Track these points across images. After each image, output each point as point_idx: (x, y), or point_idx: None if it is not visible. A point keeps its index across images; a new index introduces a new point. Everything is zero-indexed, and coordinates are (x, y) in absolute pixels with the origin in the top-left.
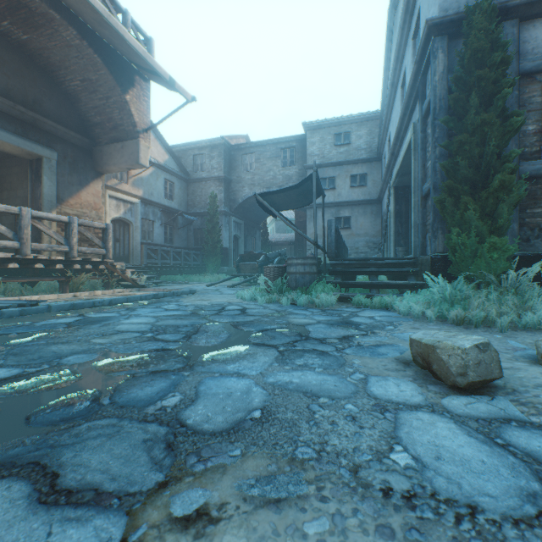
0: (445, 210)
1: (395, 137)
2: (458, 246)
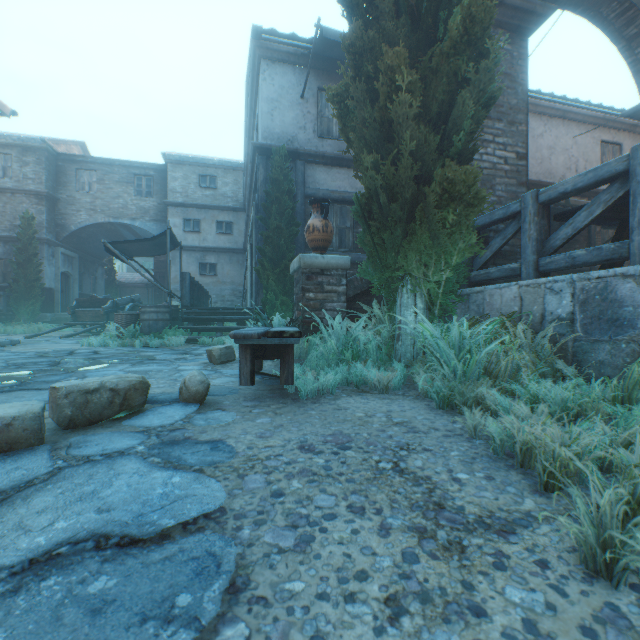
0: (261, 277)
1: (248, 204)
2: (267, 302)
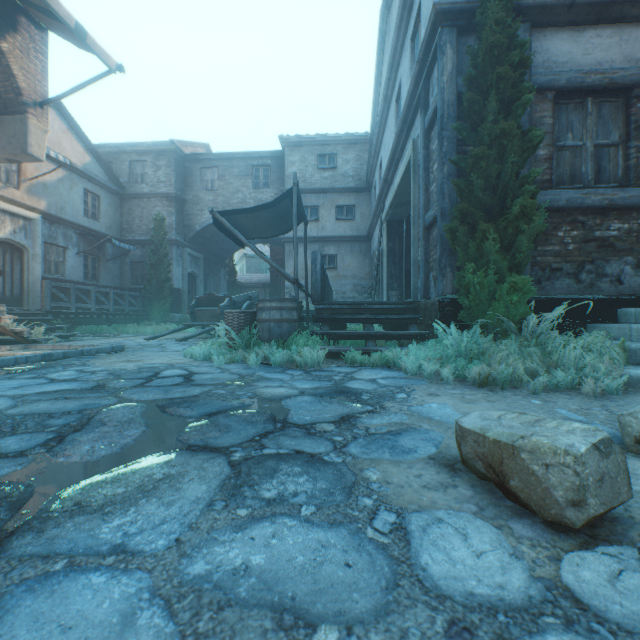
0: (458, 241)
1: (390, 159)
2: (473, 286)
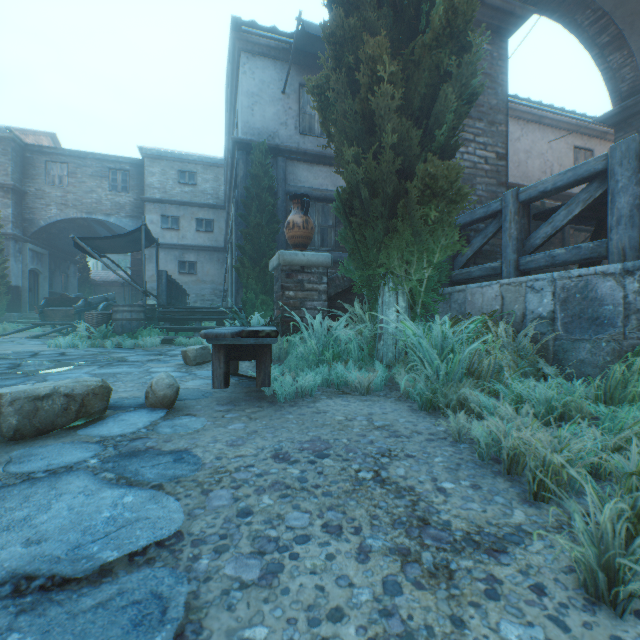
0: (241, 276)
1: (228, 201)
2: (246, 301)
